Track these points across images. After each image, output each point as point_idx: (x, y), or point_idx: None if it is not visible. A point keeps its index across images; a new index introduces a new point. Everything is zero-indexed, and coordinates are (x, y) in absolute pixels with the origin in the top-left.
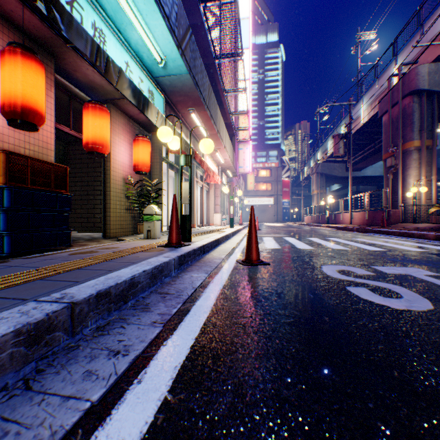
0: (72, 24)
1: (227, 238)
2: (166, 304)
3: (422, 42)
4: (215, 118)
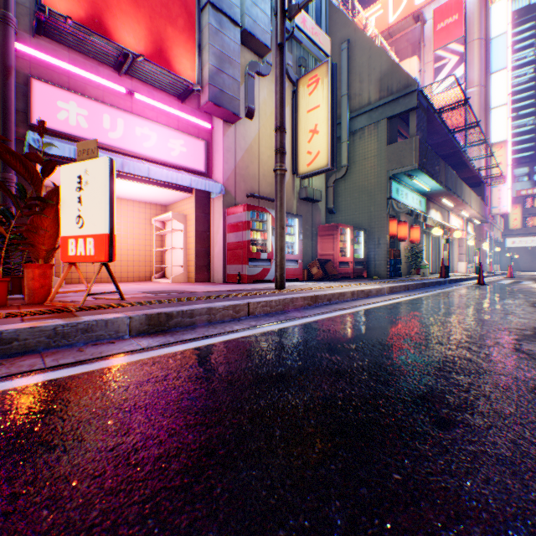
0: (412, 213)
1: (469, 279)
2: (450, 286)
3: None
4: (459, 194)
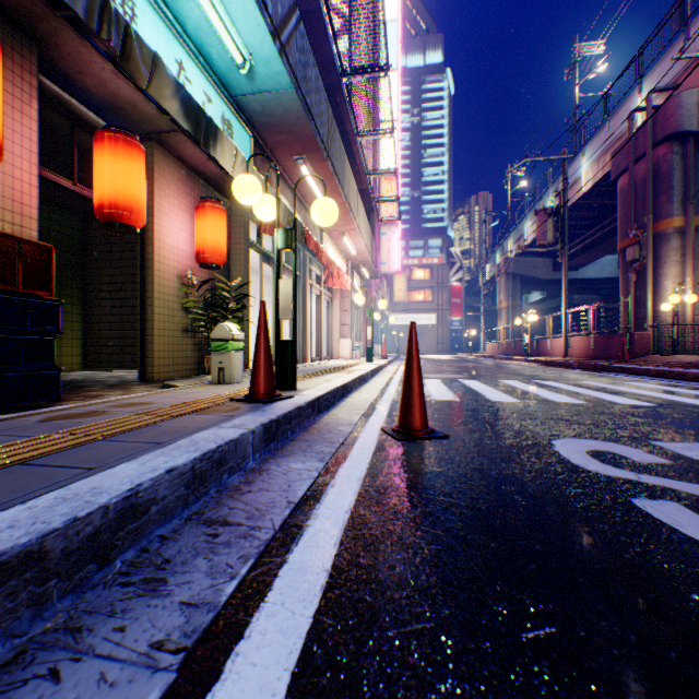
0: None
1: (362, 381)
2: (211, 565)
3: (687, 54)
4: (342, 176)
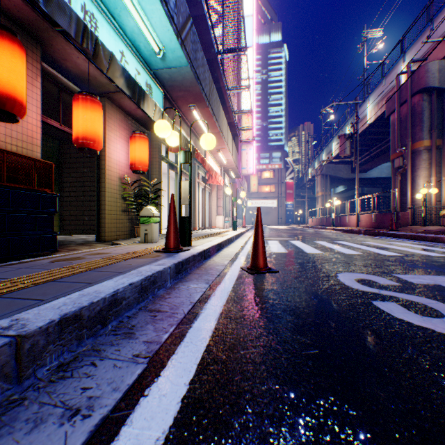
0: None
1: (230, 241)
2: (155, 327)
3: (432, 39)
4: (217, 116)
